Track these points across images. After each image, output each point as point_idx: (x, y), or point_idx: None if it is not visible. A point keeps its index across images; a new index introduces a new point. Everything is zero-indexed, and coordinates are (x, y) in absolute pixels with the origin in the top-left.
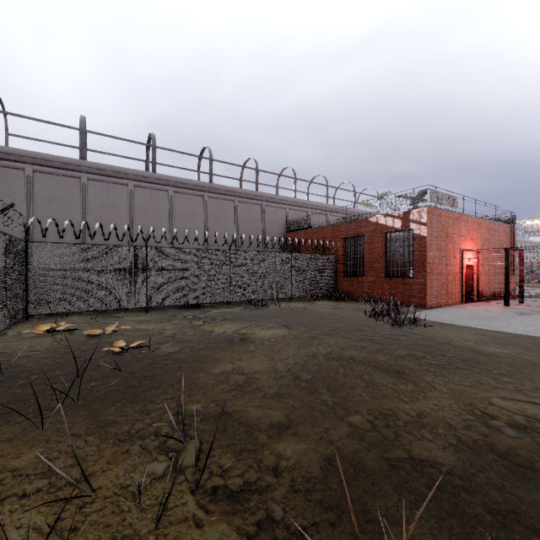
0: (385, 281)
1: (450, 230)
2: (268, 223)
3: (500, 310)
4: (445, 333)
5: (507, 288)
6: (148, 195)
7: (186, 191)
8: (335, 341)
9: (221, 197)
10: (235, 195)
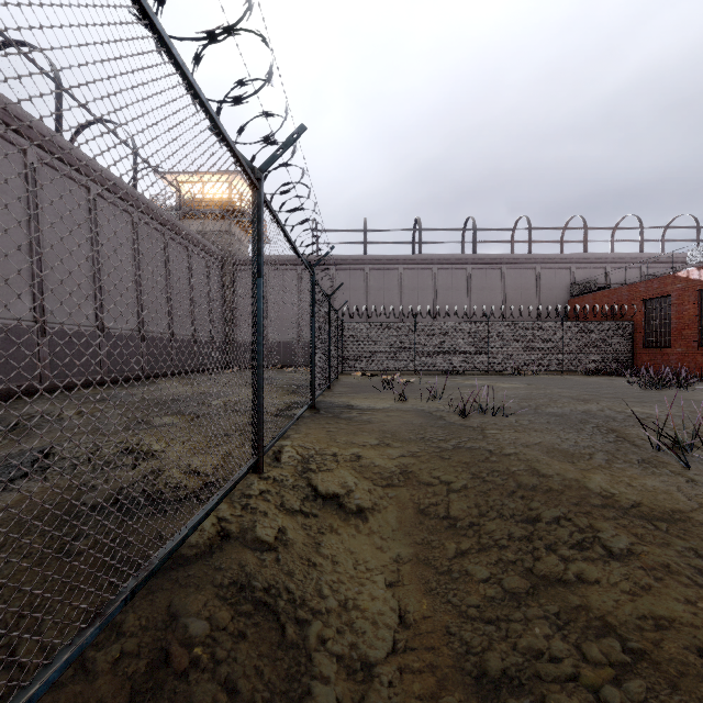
0: (698, 352)
1: None
2: (545, 288)
3: None
4: (699, 395)
5: None
6: (414, 275)
7: (448, 267)
8: (560, 390)
9: (485, 267)
10: (502, 262)
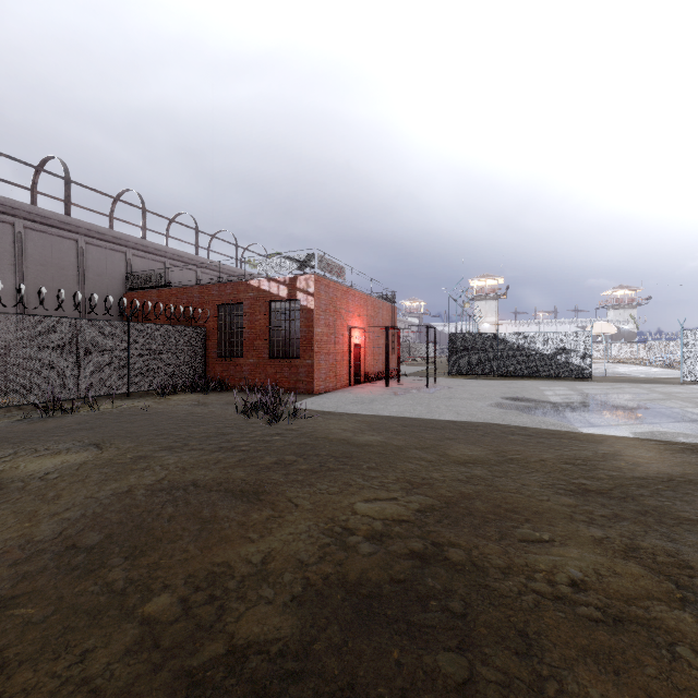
0: (269, 363)
1: (338, 304)
2: (92, 272)
3: (382, 391)
4: (326, 425)
5: (388, 368)
6: None
7: None
8: (177, 458)
9: None
10: (17, 214)
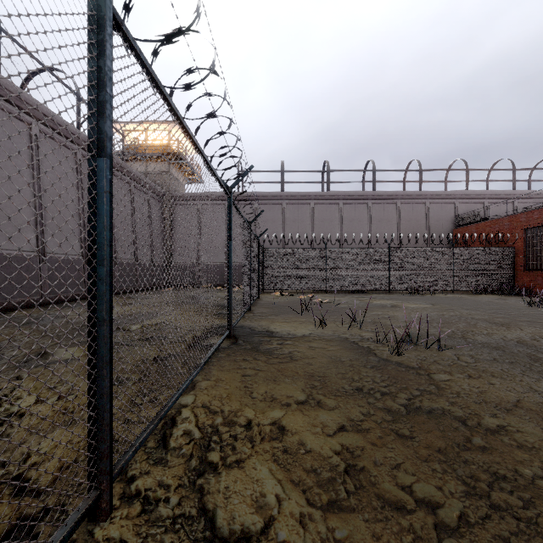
0: None
1: None
2: (433, 220)
3: None
4: None
5: None
6: (323, 209)
7: (352, 202)
8: (468, 311)
9: (383, 202)
10: (397, 198)
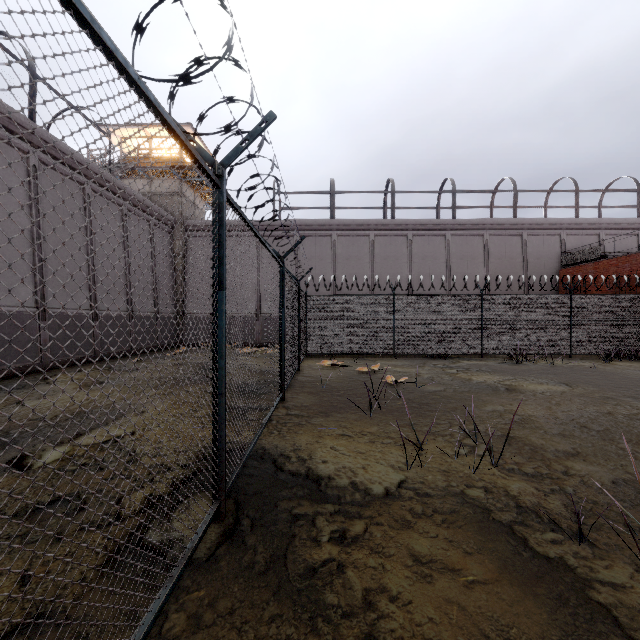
0: None
1: None
2: (532, 257)
3: None
4: None
5: None
6: (387, 243)
7: (425, 233)
8: None
9: (466, 233)
10: (485, 228)
